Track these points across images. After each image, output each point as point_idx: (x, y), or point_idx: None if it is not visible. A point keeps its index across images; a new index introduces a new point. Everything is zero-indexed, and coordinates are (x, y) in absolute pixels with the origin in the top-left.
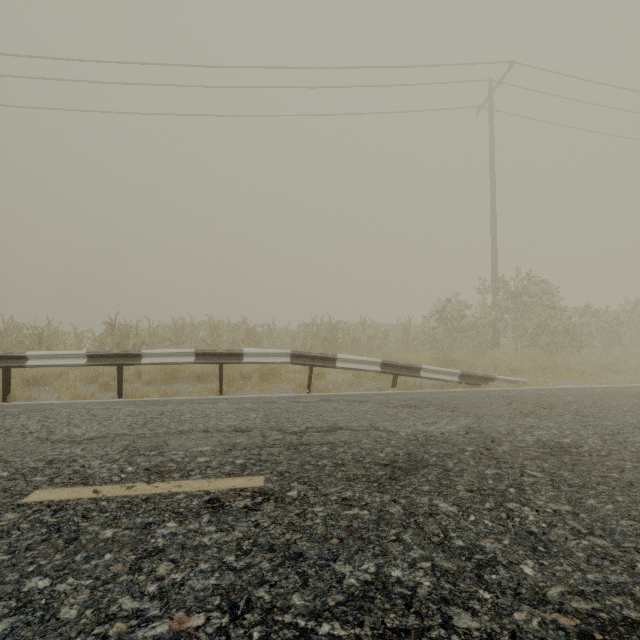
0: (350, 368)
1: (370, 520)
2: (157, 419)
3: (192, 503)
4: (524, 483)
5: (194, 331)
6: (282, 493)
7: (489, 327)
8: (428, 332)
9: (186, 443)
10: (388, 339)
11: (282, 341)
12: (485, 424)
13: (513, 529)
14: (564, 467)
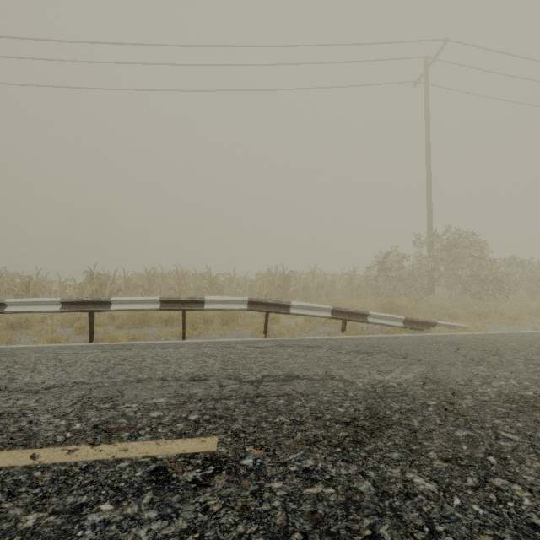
0: (303, 314)
1: (337, 503)
2: (119, 365)
3: (135, 474)
4: (503, 449)
5: (164, 279)
6: (236, 461)
7: (425, 276)
8: (370, 280)
9: (142, 394)
10: (335, 287)
11: (241, 288)
12: (440, 373)
13: (511, 520)
14: (539, 428)
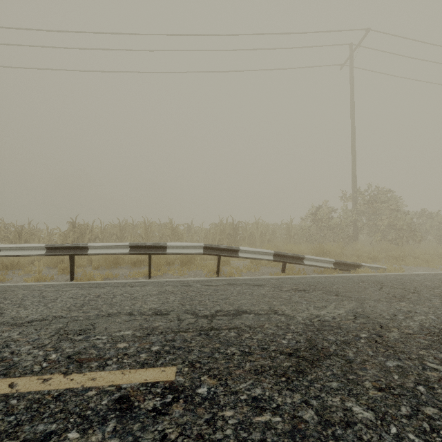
0: (249, 257)
1: (284, 431)
2: (93, 301)
3: (101, 403)
4: (430, 379)
5: (134, 229)
6: (192, 390)
7: (350, 226)
8: (305, 229)
9: (111, 327)
10: (275, 234)
11: (198, 236)
12: (368, 308)
13: None
14: None
